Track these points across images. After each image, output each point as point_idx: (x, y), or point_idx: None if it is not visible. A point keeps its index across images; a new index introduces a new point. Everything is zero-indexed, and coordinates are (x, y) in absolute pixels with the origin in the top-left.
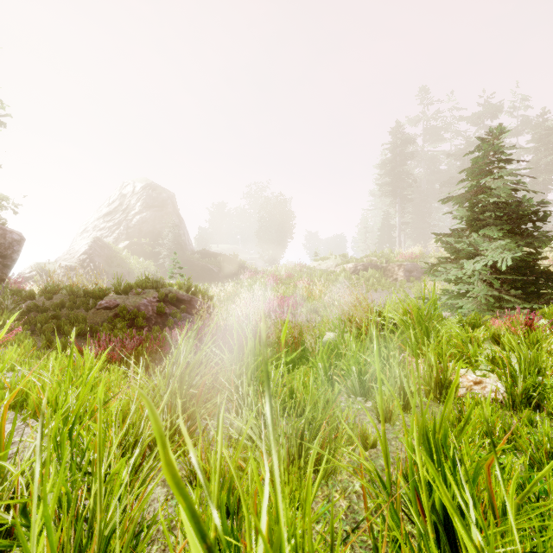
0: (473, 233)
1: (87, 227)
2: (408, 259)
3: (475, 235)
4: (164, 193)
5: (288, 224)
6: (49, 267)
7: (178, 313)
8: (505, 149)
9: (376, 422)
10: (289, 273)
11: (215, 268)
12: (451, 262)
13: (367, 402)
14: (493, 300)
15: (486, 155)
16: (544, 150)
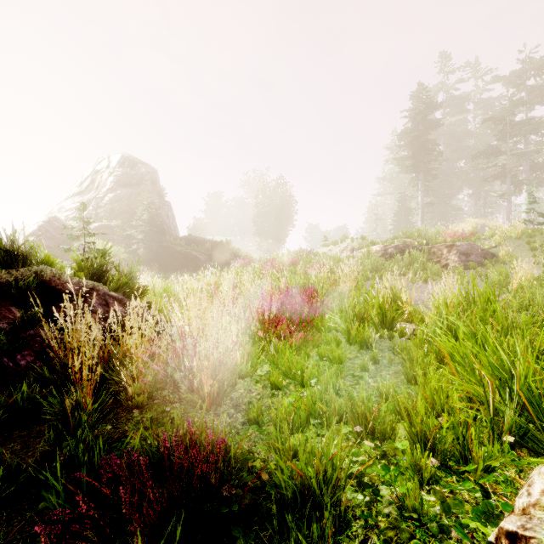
0: None
1: (53, 209)
2: (459, 238)
3: None
4: (143, 169)
5: (289, 210)
6: None
7: None
8: None
9: None
10: (294, 259)
11: (202, 256)
12: None
13: None
14: None
15: None
16: None
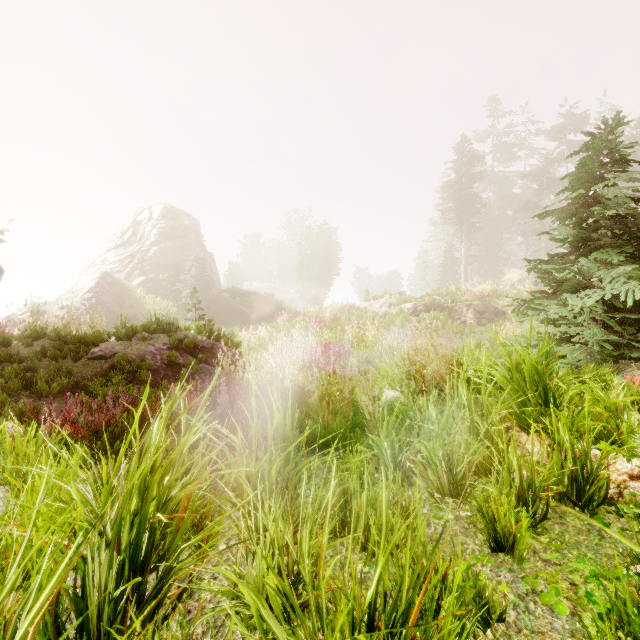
0: (580, 259)
1: (95, 261)
2: (478, 298)
3: (584, 261)
4: (187, 221)
5: (333, 257)
6: (47, 308)
7: (194, 363)
8: (624, 146)
9: (487, 553)
10: (335, 315)
11: (247, 309)
12: (548, 297)
13: (462, 506)
14: (611, 347)
15: (597, 154)
16: (639, 169)
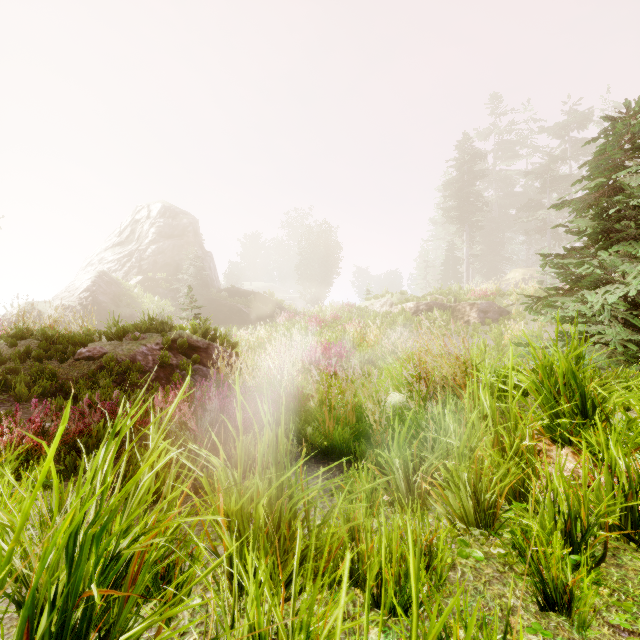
0: (600, 252)
1: (93, 260)
2: (482, 297)
3: (605, 254)
4: (185, 219)
5: (333, 257)
6: (43, 307)
7: (188, 364)
8: None
9: (534, 612)
10: (336, 314)
11: (246, 308)
12: (564, 294)
13: (491, 540)
14: (636, 347)
15: (618, 140)
16: None
